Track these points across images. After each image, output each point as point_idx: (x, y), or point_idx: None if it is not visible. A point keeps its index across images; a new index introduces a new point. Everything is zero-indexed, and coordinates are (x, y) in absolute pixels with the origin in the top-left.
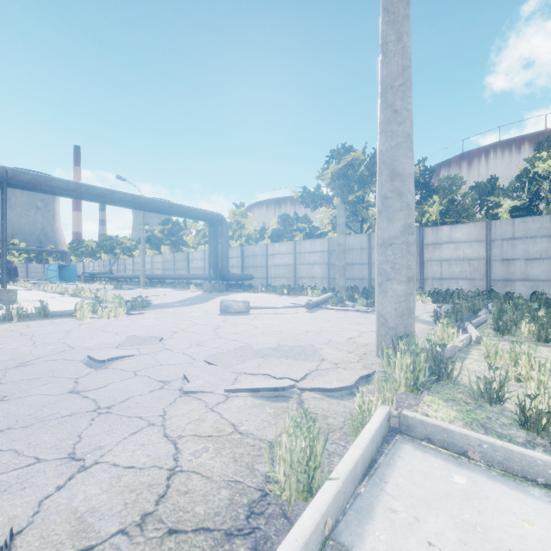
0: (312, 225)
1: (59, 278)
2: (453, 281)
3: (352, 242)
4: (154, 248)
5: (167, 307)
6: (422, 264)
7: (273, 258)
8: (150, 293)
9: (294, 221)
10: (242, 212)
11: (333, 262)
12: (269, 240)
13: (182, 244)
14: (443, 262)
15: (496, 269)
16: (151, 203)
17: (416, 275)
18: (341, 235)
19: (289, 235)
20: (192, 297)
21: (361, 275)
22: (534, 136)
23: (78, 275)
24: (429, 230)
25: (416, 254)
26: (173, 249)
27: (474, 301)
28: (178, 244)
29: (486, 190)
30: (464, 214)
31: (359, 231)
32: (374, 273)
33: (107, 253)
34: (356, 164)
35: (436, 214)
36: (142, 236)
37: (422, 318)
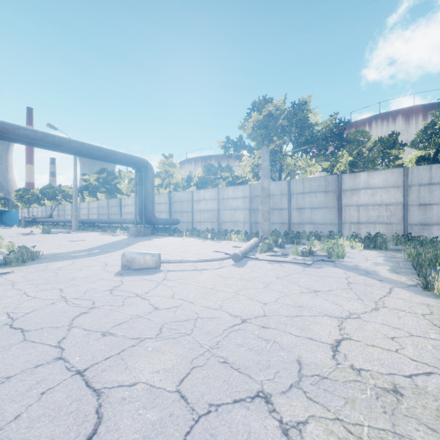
0: (233, 175)
1: (0, 222)
2: (370, 225)
3: (273, 188)
4: (92, 195)
5: (61, 259)
6: (340, 209)
7: (198, 204)
8: (71, 237)
9: (217, 170)
10: (170, 162)
11: (254, 207)
12: (194, 188)
13: (117, 191)
14: (361, 207)
15: (413, 214)
16: (67, 143)
17: (334, 220)
18: (265, 179)
19: (213, 183)
20: (110, 243)
21: (281, 220)
22: (405, 110)
23: (21, 220)
24: (346, 176)
25: (334, 199)
26: (108, 196)
27: (438, 251)
28: (113, 192)
29: (389, 144)
30: (369, 165)
31: (277, 179)
32: (294, 217)
33: (50, 200)
34: (276, 115)
35: (344, 165)
36: (74, 182)
37: (385, 275)
